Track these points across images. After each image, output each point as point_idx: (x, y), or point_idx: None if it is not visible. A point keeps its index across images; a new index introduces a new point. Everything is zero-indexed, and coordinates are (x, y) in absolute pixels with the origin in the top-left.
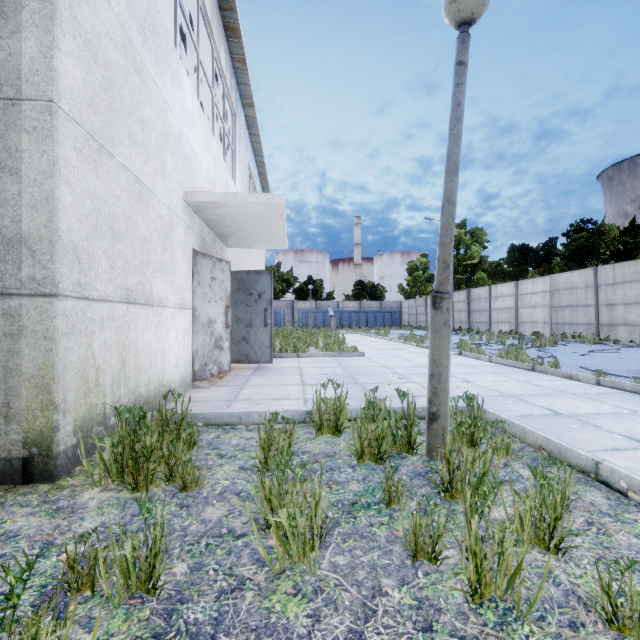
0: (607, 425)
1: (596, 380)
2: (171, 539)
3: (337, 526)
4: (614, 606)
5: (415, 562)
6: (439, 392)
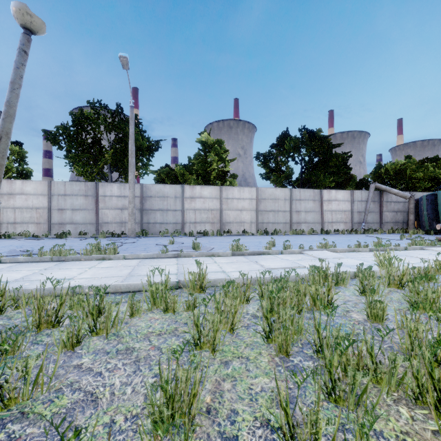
0: (41, 278)
1: None
2: None
3: (2, 384)
4: (132, 310)
5: (73, 351)
6: None
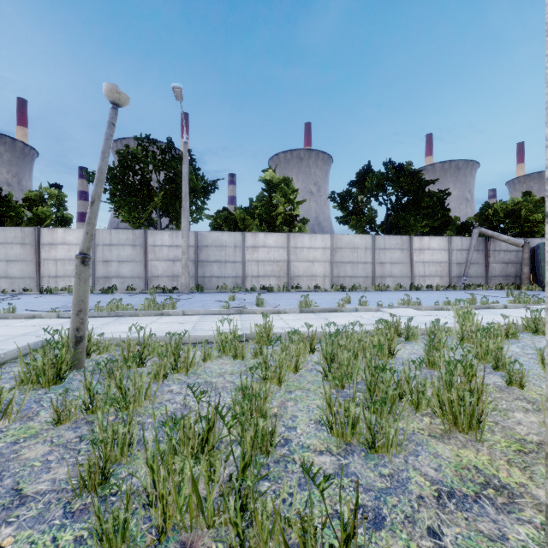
0: (106, 331)
1: (57, 315)
2: (59, 466)
3: None
4: (205, 355)
5: (162, 382)
6: (86, 321)
